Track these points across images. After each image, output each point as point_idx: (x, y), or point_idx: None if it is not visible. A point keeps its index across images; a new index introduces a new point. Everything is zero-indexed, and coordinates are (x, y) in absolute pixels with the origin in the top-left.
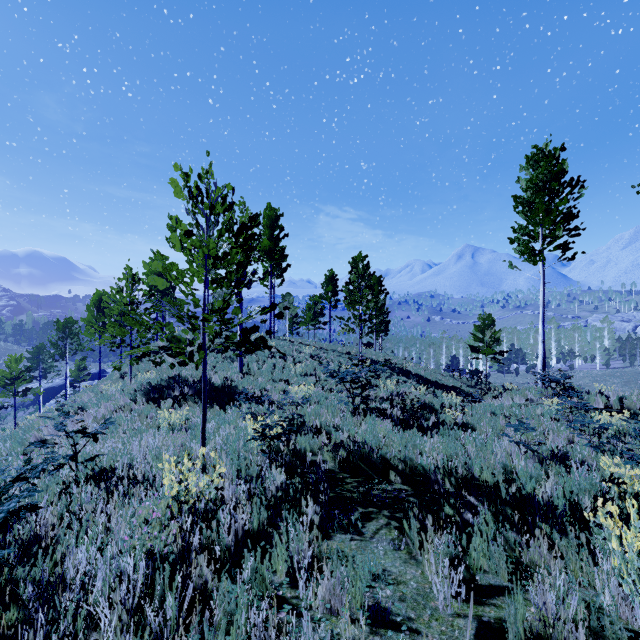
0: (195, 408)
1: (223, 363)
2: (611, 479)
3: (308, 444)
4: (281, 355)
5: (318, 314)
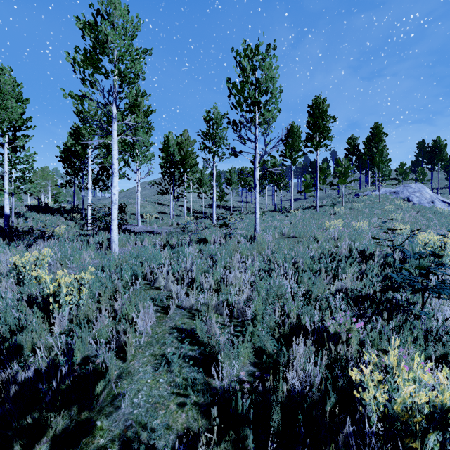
0: None
1: None
2: None
3: None
4: None
5: None
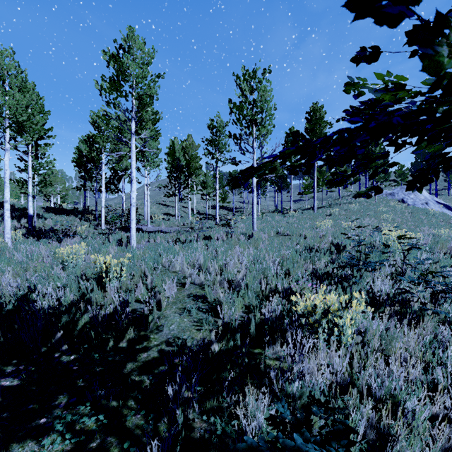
0: None
1: None
2: None
3: None
4: None
5: None
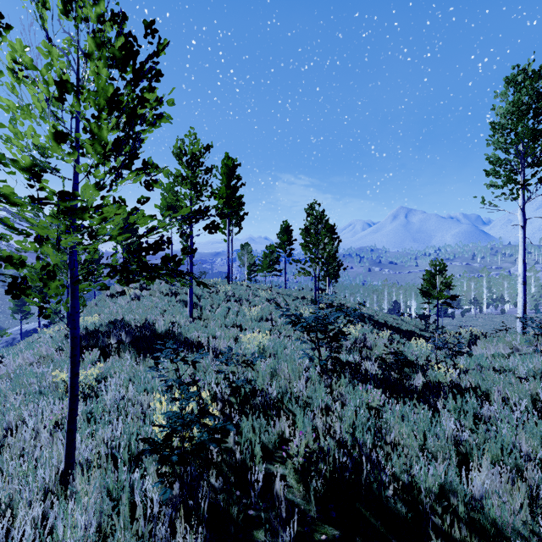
0: (124, 361)
1: (175, 307)
2: None
3: (258, 445)
4: (237, 299)
5: (274, 262)
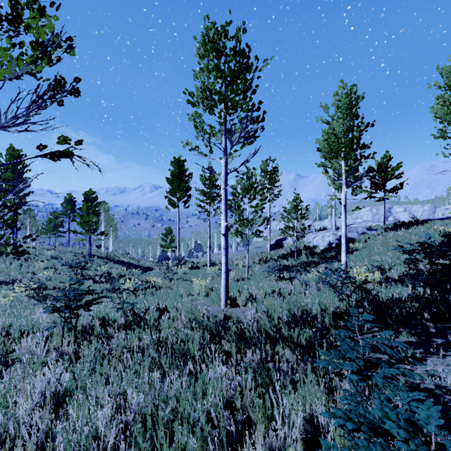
0: None
1: None
2: (148, 281)
3: (49, 292)
4: (26, 257)
5: (58, 226)
